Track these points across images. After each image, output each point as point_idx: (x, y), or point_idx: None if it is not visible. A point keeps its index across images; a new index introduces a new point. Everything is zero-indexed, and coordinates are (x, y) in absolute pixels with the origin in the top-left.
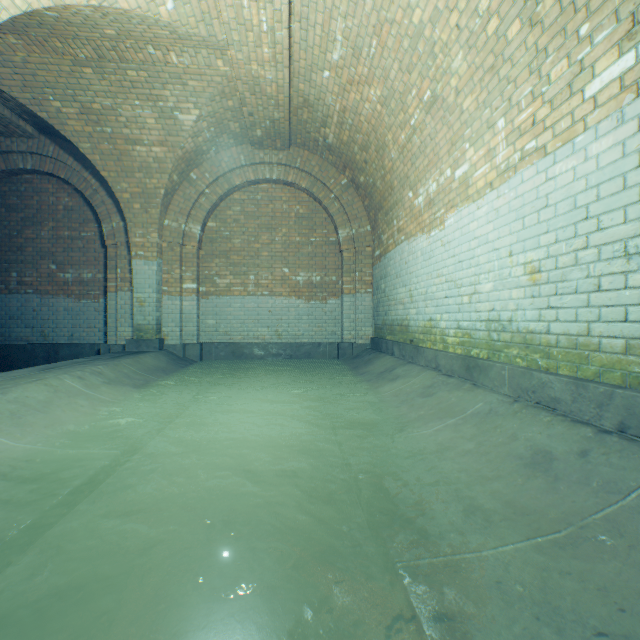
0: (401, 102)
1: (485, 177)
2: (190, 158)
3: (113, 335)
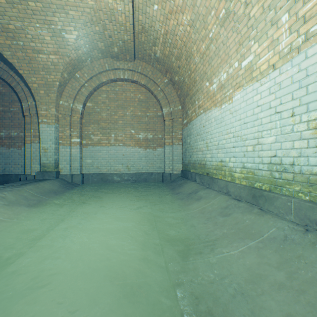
0: (203, 22)
1: (268, 61)
2: (74, 64)
3: (29, 169)
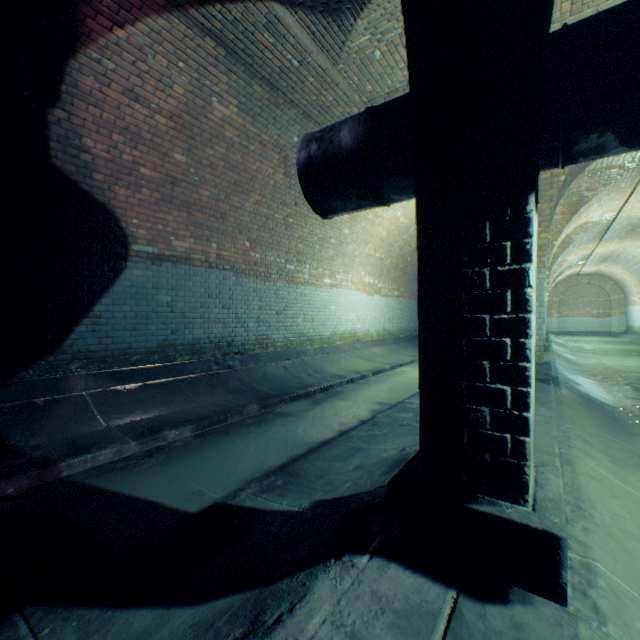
0: (624, 281)
1: (637, 303)
2: (557, 283)
3: None
